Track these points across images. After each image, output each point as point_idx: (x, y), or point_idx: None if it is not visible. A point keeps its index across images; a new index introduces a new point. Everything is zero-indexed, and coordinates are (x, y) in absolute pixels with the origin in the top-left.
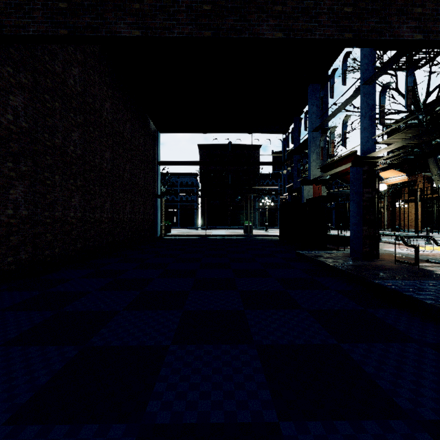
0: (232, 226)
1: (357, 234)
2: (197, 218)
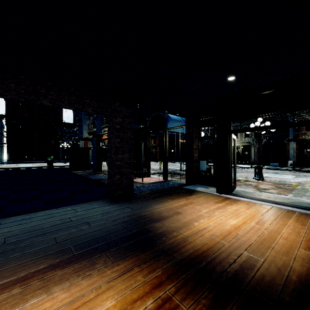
0: (39, 160)
1: (95, 163)
2: (2, 154)
